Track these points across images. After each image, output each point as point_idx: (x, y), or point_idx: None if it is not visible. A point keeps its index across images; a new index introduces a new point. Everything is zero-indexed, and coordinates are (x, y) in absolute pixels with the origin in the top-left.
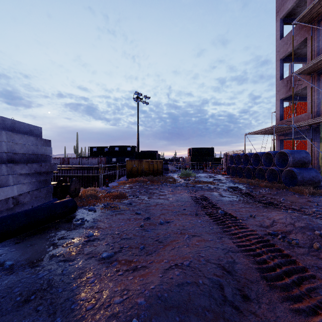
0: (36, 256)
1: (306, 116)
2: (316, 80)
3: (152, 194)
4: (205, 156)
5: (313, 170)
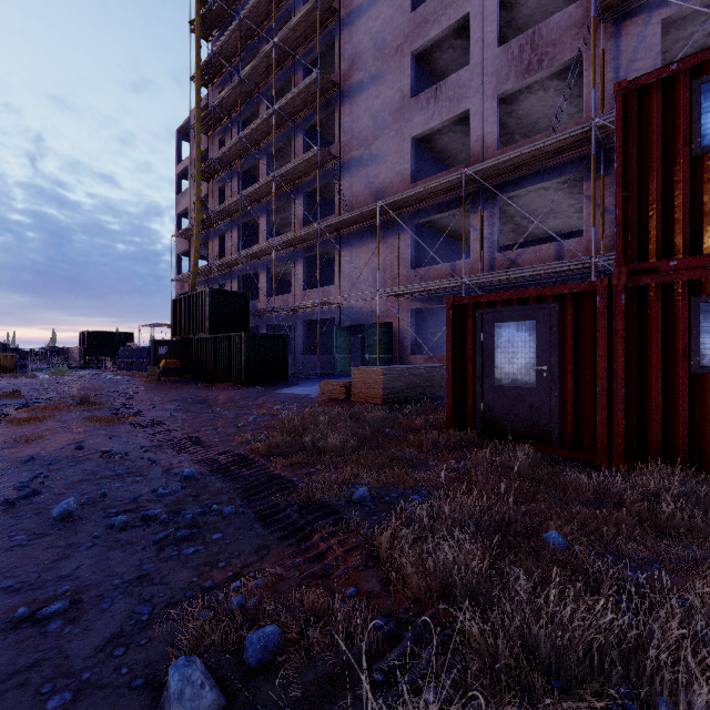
0: None
1: None
2: None
3: (8, 381)
4: (116, 347)
5: None
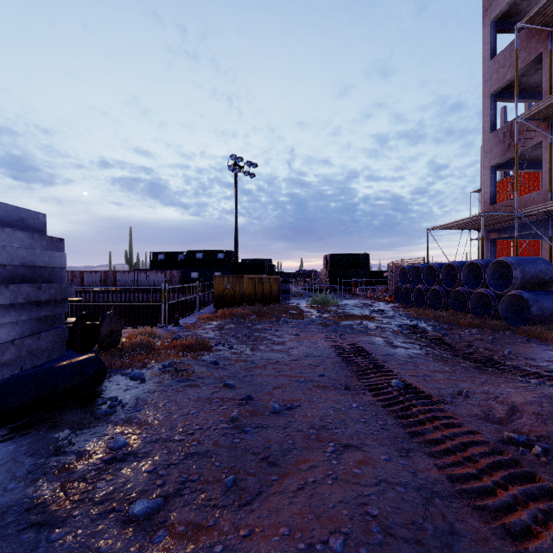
0: None
1: (540, 196)
2: None
3: (260, 342)
4: (354, 269)
5: None
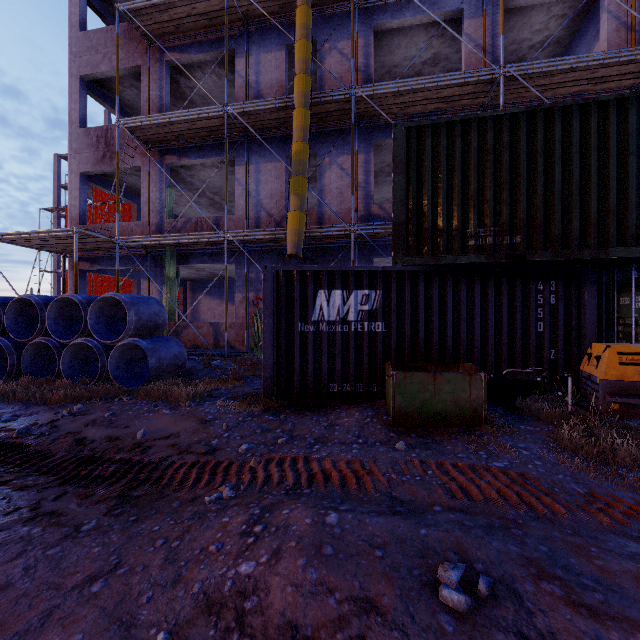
0: None
1: (139, 228)
2: (157, 161)
3: None
4: None
5: (175, 342)
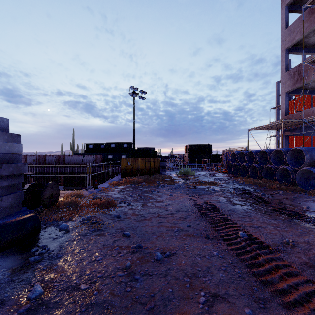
0: None
1: None
2: None
3: (147, 200)
4: (202, 153)
5: None
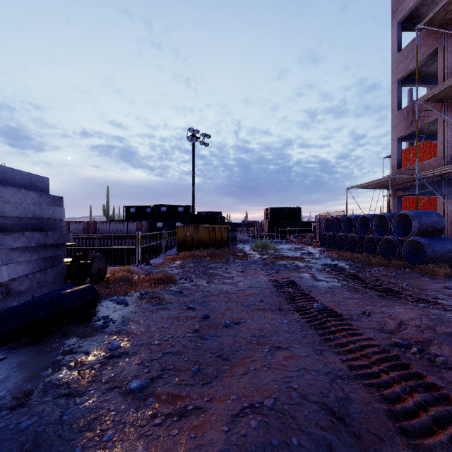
0: (24, 386)
1: (436, 162)
2: (450, 110)
3: (213, 277)
4: (289, 220)
5: (449, 241)
